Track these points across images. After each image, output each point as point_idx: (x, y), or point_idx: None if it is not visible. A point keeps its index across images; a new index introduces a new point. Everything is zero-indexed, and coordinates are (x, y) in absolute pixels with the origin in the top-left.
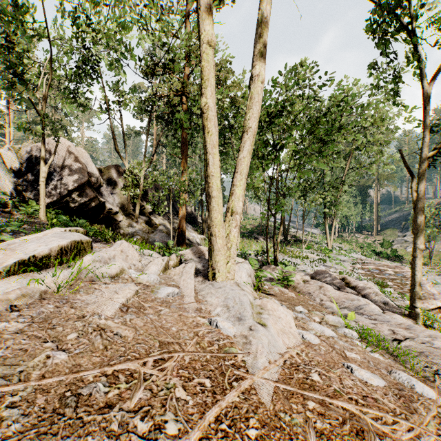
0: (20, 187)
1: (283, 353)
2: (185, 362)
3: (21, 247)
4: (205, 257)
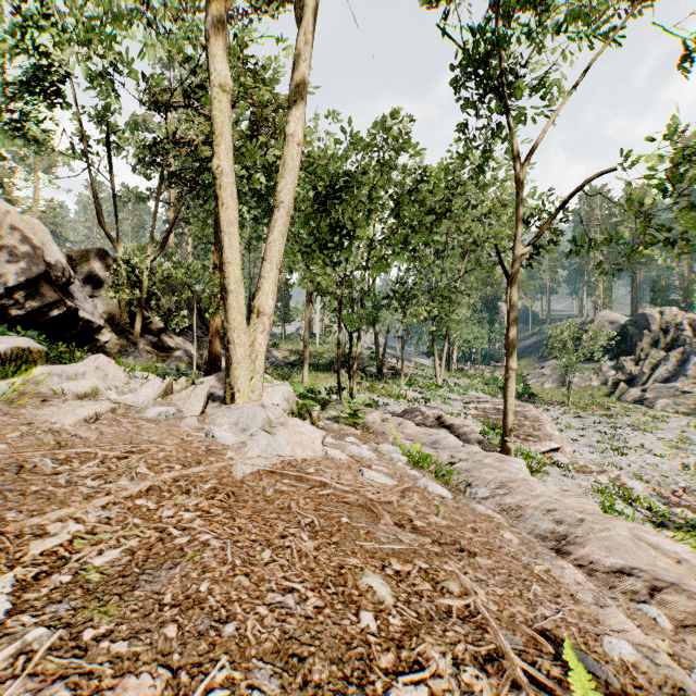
0: None
1: (284, 456)
2: (159, 456)
3: None
4: None
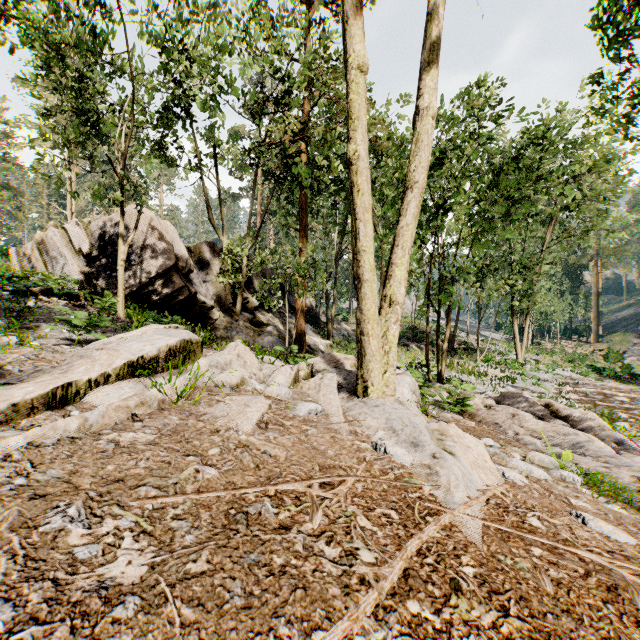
0: (90, 274)
1: (484, 490)
2: (358, 490)
3: (120, 347)
4: (344, 367)
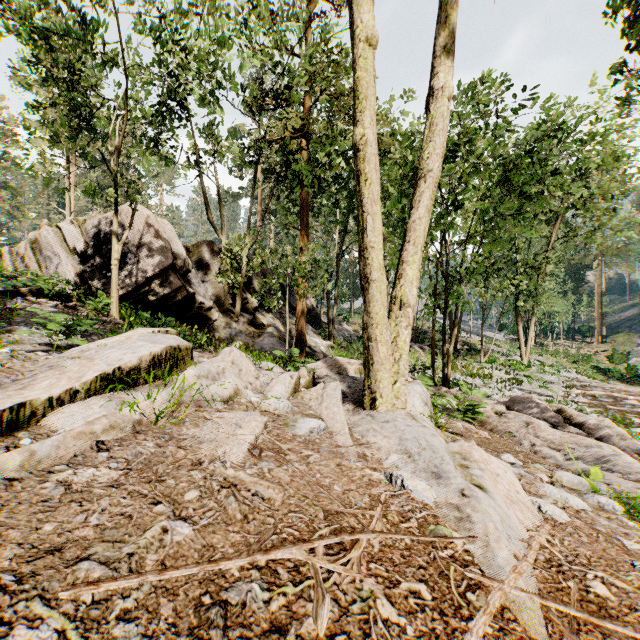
0: (85, 274)
1: (528, 540)
2: (374, 548)
3: (99, 355)
4: (347, 373)
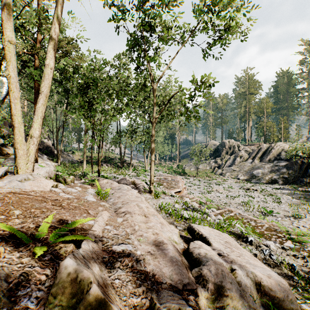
0: None
1: (24, 189)
2: None
3: None
4: None
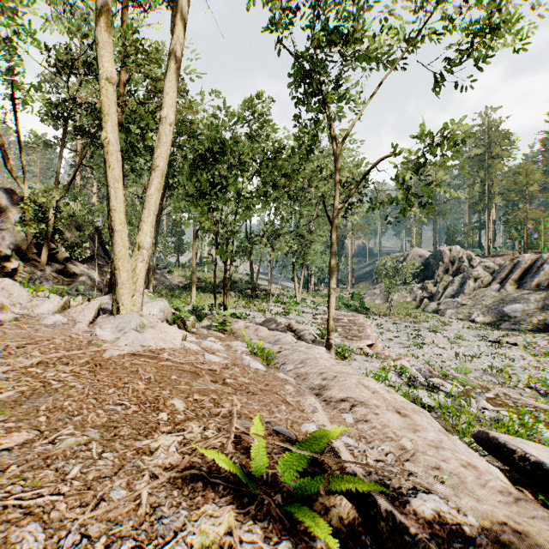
0: None
1: (147, 346)
2: (50, 346)
3: None
4: None
